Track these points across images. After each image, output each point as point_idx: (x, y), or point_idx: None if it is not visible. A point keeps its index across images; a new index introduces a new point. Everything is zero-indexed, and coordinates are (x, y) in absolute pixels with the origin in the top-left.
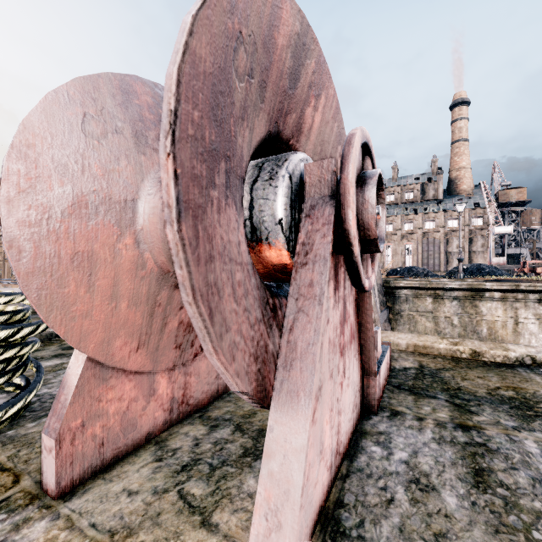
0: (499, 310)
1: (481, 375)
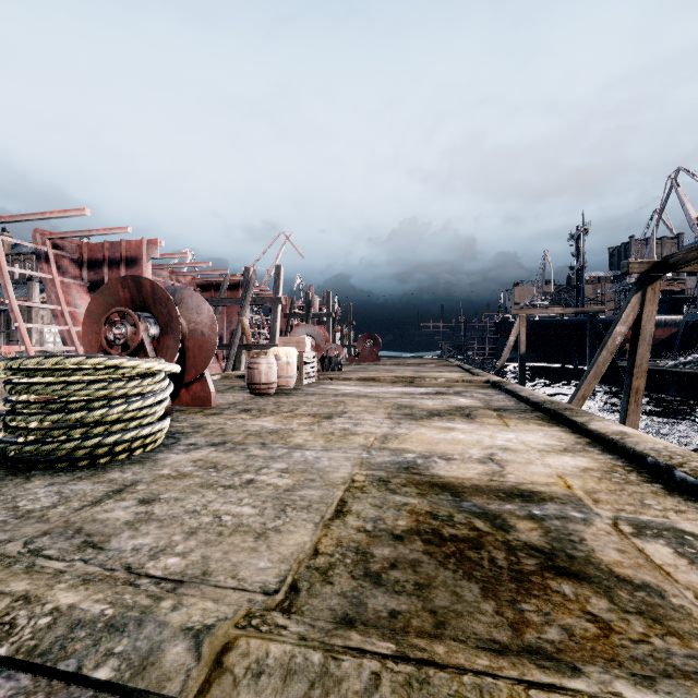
0: None
1: None
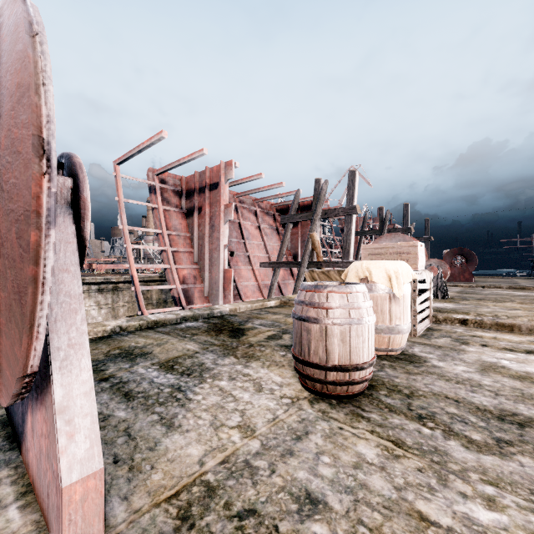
0: None
1: (95, 348)
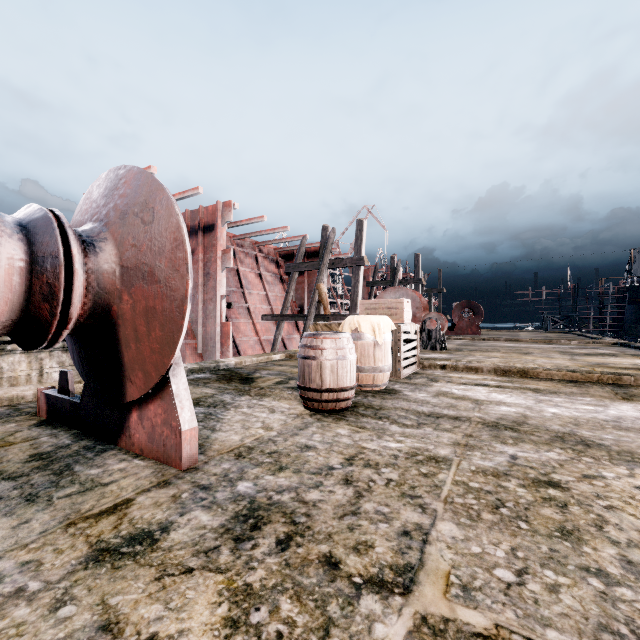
0: (23, 363)
1: None
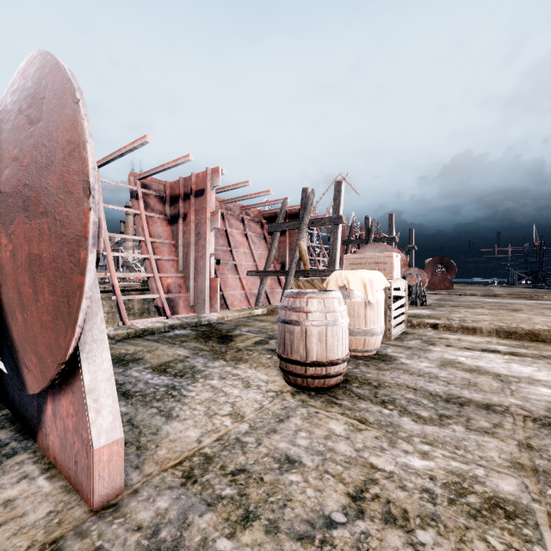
0: None
1: None
